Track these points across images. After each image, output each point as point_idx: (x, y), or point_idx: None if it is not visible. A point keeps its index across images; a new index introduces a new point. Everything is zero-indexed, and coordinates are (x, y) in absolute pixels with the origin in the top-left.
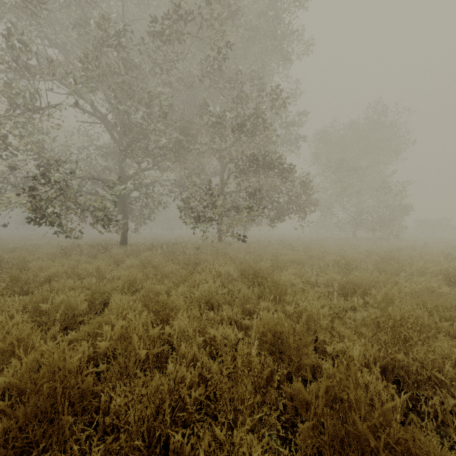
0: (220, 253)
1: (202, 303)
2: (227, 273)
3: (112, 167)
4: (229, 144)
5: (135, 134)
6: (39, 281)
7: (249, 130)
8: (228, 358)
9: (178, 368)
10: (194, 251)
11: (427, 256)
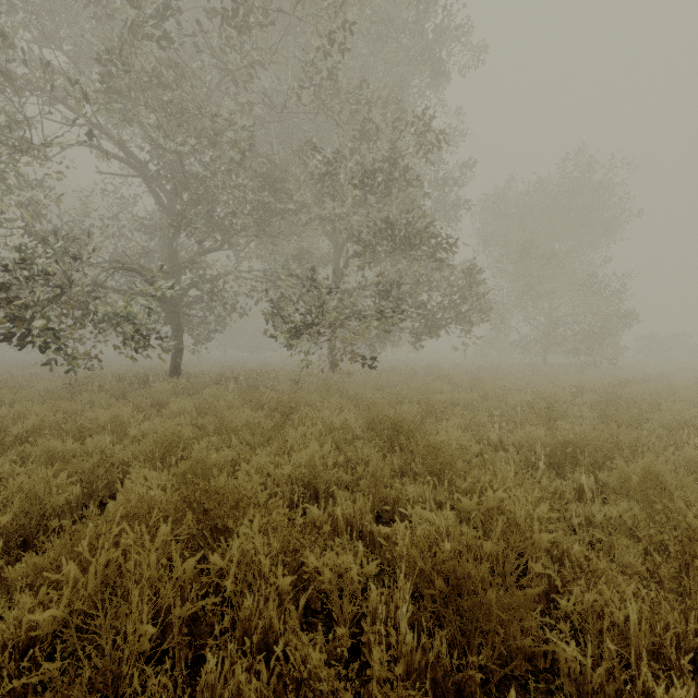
0: (333, 389)
1: (298, 485)
2: (344, 426)
3: (158, 250)
4: (348, 211)
5: (192, 193)
6: (7, 441)
7: (380, 184)
8: (345, 631)
9: (228, 669)
10: (291, 385)
11: (681, 394)
